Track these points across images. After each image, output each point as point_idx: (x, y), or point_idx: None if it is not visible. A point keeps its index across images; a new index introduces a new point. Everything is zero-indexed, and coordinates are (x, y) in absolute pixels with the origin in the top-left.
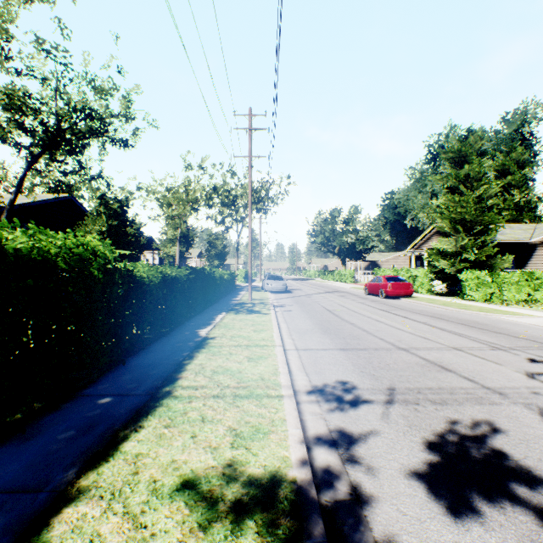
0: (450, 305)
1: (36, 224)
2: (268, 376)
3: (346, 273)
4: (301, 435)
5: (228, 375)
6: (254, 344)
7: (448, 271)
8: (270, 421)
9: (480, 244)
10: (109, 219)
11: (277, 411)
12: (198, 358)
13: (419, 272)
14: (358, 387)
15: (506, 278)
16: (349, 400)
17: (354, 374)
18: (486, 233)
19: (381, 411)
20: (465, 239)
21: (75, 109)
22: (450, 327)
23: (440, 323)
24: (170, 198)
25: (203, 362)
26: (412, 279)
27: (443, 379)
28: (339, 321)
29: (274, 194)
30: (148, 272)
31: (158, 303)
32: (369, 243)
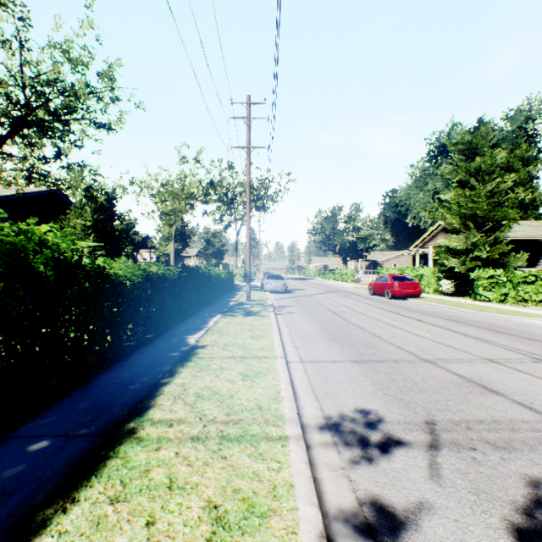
0: (464, 306)
1: (17, 219)
2: (267, 403)
3: (347, 272)
4: (319, 520)
5: (216, 401)
6: (251, 354)
7: (458, 270)
8: (270, 488)
9: (492, 241)
10: (95, 213)
11: (281, 466)
12: (181, 375)
13: (426, 271)
14: (386, 419)
15: (521, 277)
16: (377, 441)
17: (376, 398)
18: (499, 230)
19: (426, 462)
20: (476, 236)
21: (45, 81)
22: (474, 332)
23: (461, 327)
24: (164, 194)
25: (186, 381)
26: (418, 278)
27: (493, 406)
28: (347, 325)
29: (274, 192)
30: (126, 270)
31: (139, 305)
32: (371, 242)
